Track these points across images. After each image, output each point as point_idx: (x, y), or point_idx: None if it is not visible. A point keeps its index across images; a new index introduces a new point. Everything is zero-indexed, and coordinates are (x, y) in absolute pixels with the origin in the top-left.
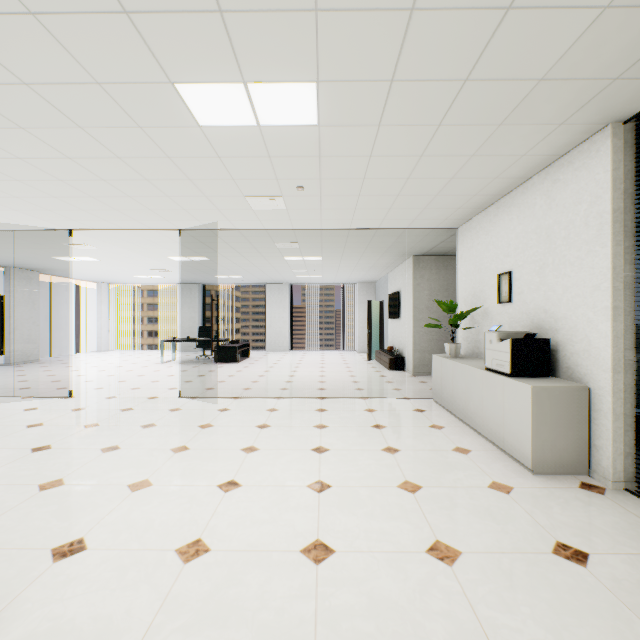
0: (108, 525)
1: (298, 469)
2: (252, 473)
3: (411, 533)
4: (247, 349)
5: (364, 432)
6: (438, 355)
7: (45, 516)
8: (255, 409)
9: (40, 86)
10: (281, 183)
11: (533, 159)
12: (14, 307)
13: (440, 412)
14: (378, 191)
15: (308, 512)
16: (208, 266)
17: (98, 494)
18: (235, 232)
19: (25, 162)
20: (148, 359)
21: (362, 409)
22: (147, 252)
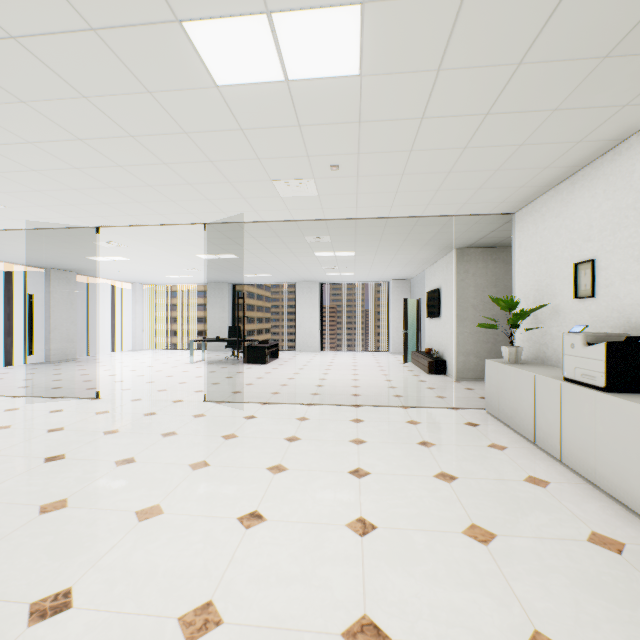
0: (103, 570)
1: (334, 499)
2: (279, 502)
3: (495, 614)
4: (276, 350)
5: (409, 451)
6: (493, 360)
7: (36, 551)
8: (284, 417)
9: (29, 39)
10: (313, 161)
11: (637, 110)
12: (53, 307)
13: (497, 427)
14: (426, 167)
15: (349, 567)
16: (237, 264)
17: (101, 522)
18: (263, 225)
19: (37, 147)
20: (179, 359)
21: (404, 421)
22: (175, 250)
